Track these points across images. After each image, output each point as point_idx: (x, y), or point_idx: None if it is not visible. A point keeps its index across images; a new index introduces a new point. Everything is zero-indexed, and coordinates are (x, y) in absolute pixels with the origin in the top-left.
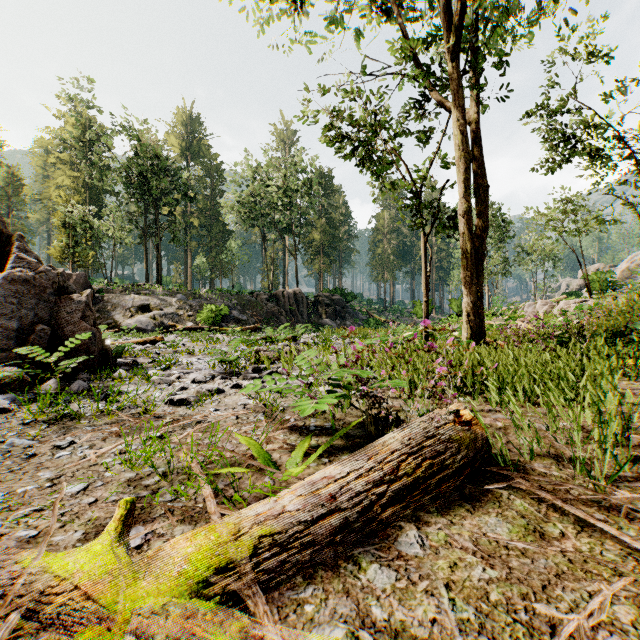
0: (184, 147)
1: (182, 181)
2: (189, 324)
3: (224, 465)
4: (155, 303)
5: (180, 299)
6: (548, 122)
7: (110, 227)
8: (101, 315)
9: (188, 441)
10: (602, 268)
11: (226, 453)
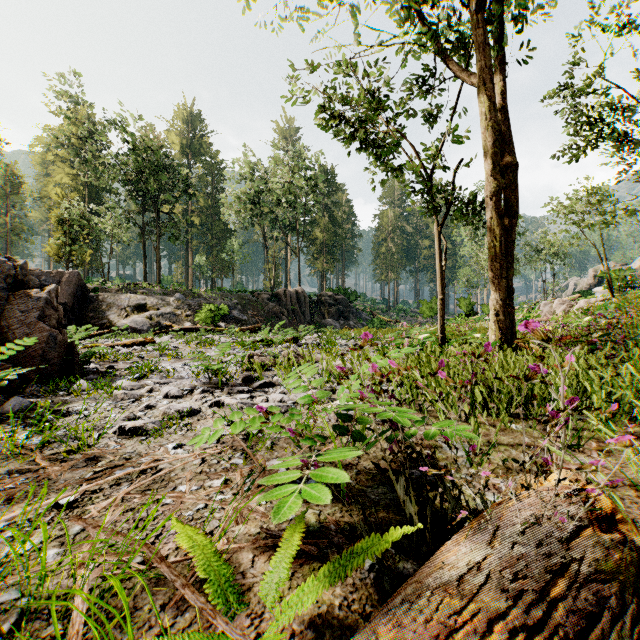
0: (185, 144)
1: (181, 178)
2: (187, 324)
3: (149, 583)
4: (152, 302)
5: (178, 298)
6: (571, 105)
7: (108, 225)
8: (95, 315)
9: (106, 519)
10: (613, 267)
11: (163, 547)
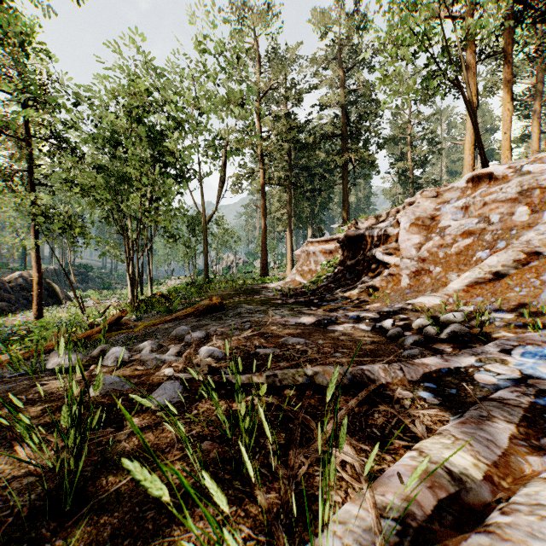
0: None
1: None
2: None
3: None
4: None
5: None
6: None
7: None
8: None
9: None
10: None
11: None
